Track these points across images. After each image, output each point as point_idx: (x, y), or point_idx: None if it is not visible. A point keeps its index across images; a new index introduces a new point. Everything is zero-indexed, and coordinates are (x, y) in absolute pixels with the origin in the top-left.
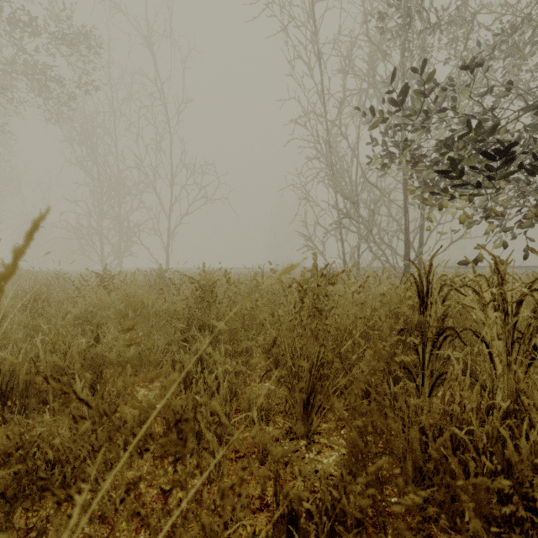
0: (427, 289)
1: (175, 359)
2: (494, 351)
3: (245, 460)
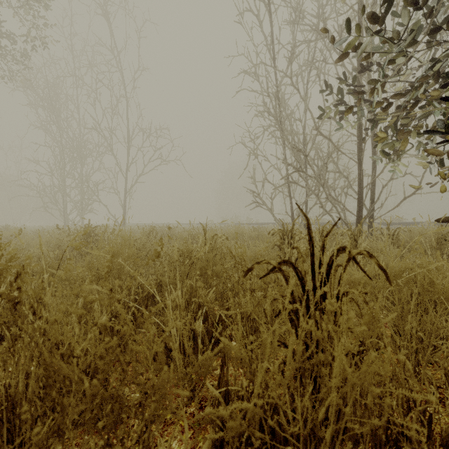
0: None
1: None
2: None
3: None
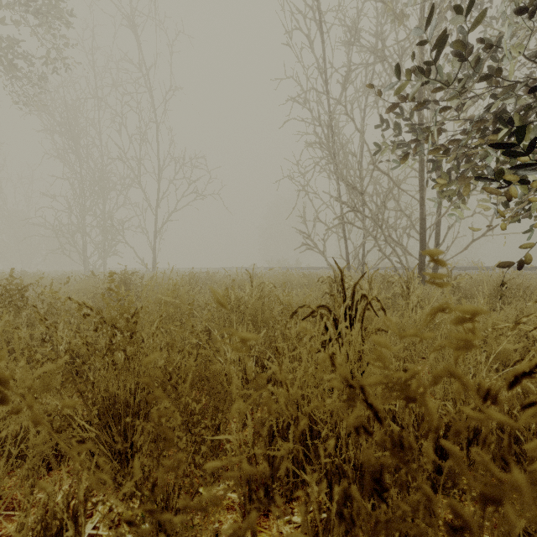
0: None
1: None
2: None
3: None
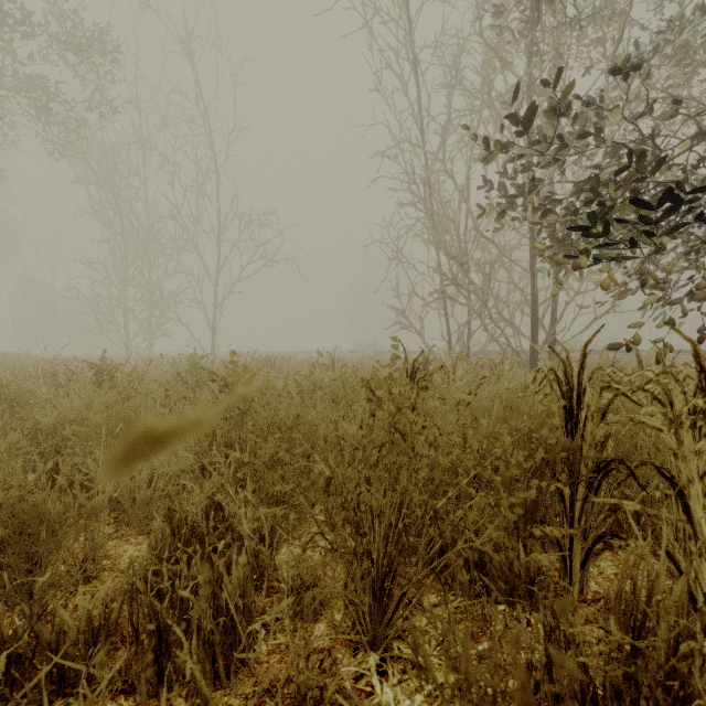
0: (578, 395)
1: (173, 506)
2: (695, 502)
3: (269, 701)
